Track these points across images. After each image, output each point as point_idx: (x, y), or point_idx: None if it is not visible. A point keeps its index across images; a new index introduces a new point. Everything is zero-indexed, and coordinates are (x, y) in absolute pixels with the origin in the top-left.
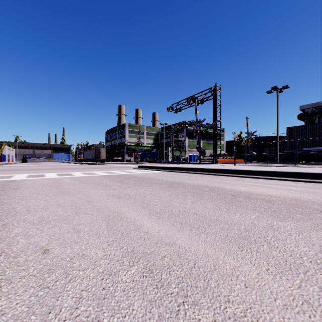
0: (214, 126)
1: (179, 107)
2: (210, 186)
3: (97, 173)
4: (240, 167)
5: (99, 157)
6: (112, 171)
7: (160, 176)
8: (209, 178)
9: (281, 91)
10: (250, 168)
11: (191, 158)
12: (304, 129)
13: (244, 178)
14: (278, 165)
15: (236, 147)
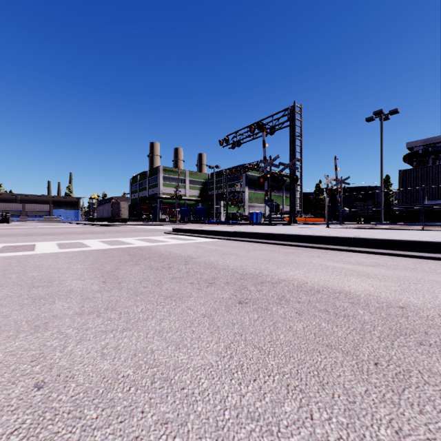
0: (292, 167)
1: (238, 140)
2: (356, 295)
3: (90, 244)
4: (351, 232)
5: (118, 215)
6: (123, 239)
7: (210, 252)
8: (314, 257)
9: (387, 119)
10: (377, 235)
11: (253, 217)
12: (425, 172)
13: (387, 257)
14: (394, 227)
15: (329, 199)
